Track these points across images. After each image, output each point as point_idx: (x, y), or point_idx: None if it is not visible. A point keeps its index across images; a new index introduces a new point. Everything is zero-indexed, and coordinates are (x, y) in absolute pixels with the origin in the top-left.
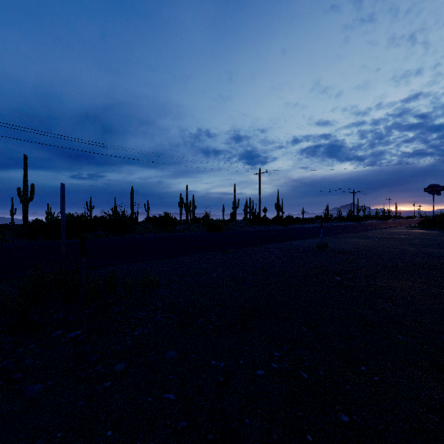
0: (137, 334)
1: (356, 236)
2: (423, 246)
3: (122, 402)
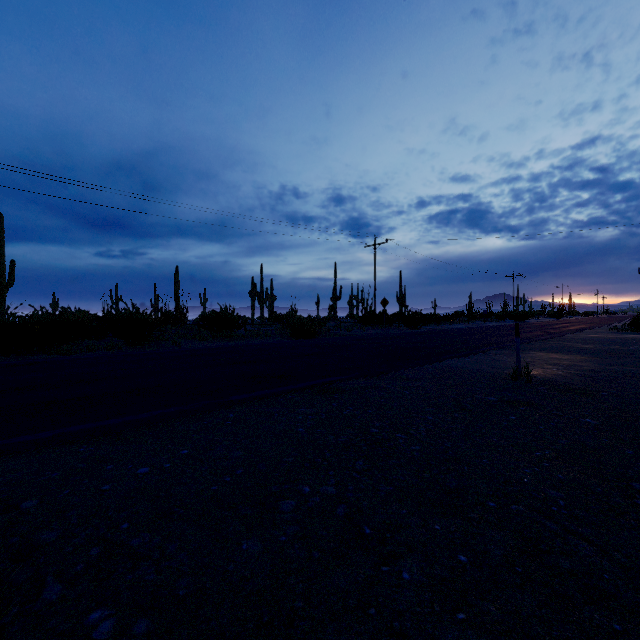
0: None
1: (552, 348)
2: None
3: None
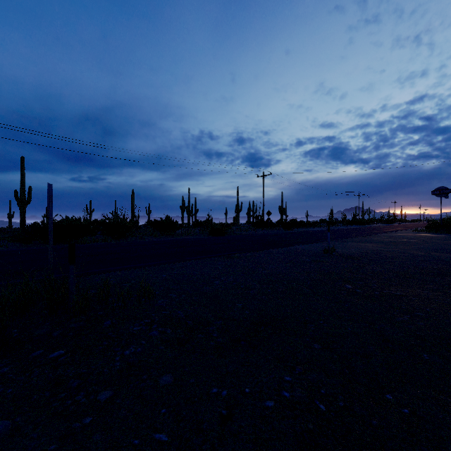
0: (128, 353)
1: (363, 240)
2: (434, 251)
3: (103, 445)
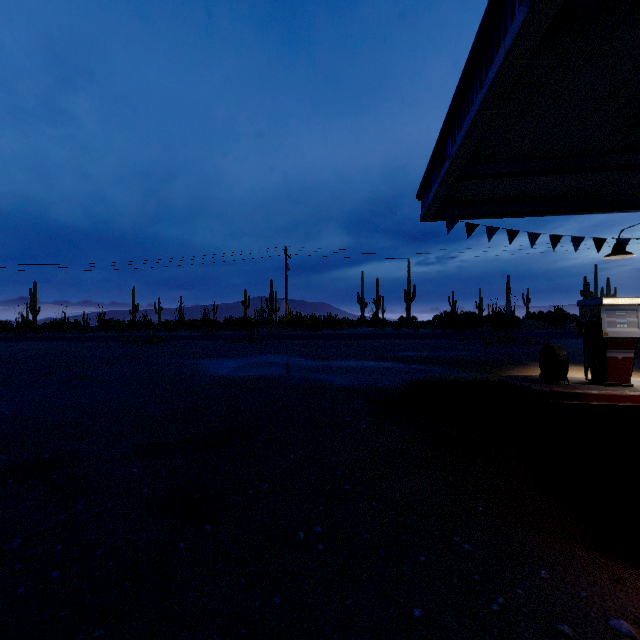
0: None
1: None
2: None
3: None
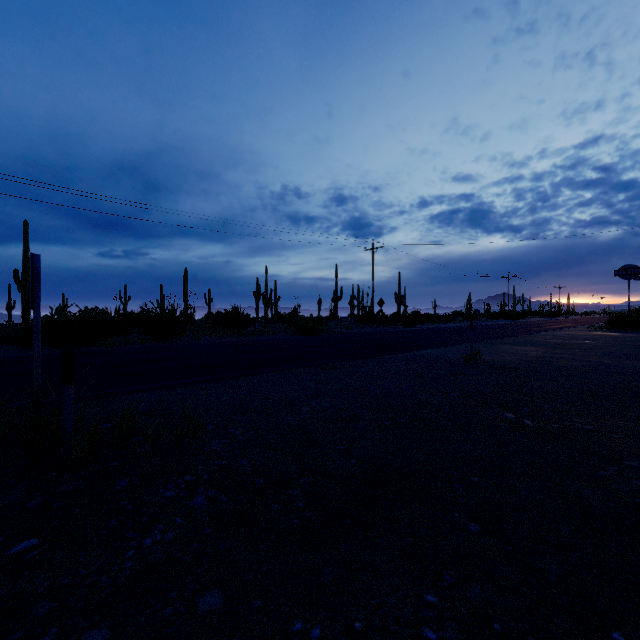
0: (149, 542)
1: (520, 342)
2: (625, 358)
3: None
